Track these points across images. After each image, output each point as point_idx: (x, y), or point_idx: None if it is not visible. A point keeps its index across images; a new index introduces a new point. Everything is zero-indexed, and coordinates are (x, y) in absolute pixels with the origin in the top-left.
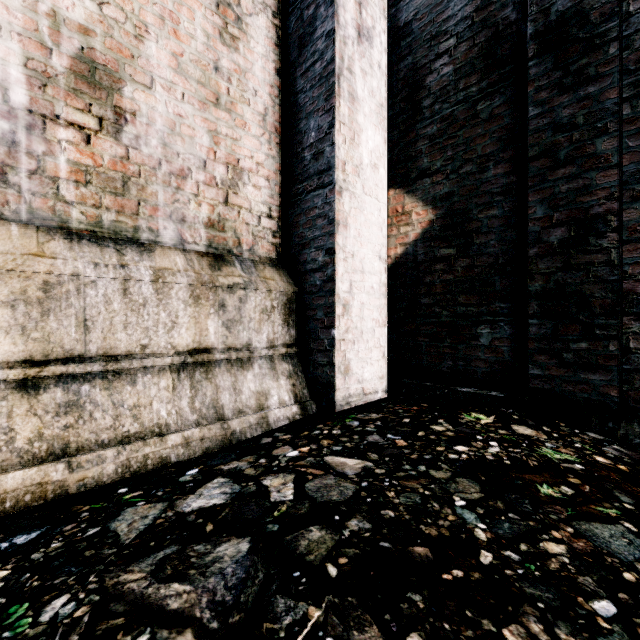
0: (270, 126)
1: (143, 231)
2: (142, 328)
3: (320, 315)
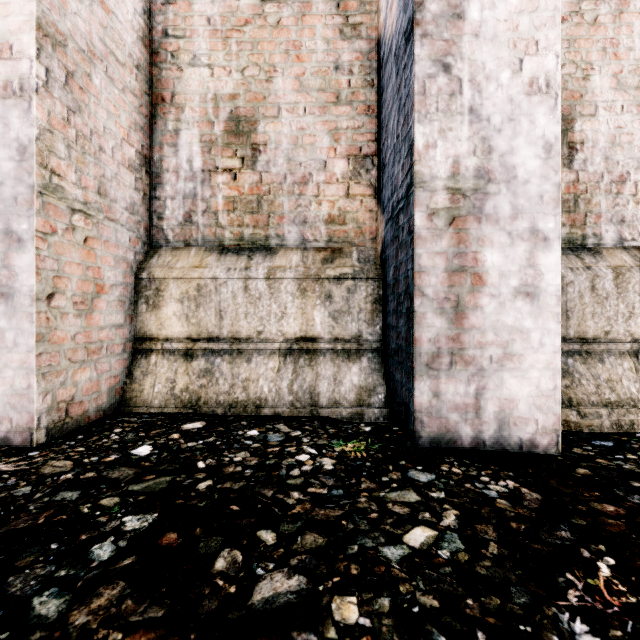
0: None
1: (588, 237)
2: (604, 317)
3: None
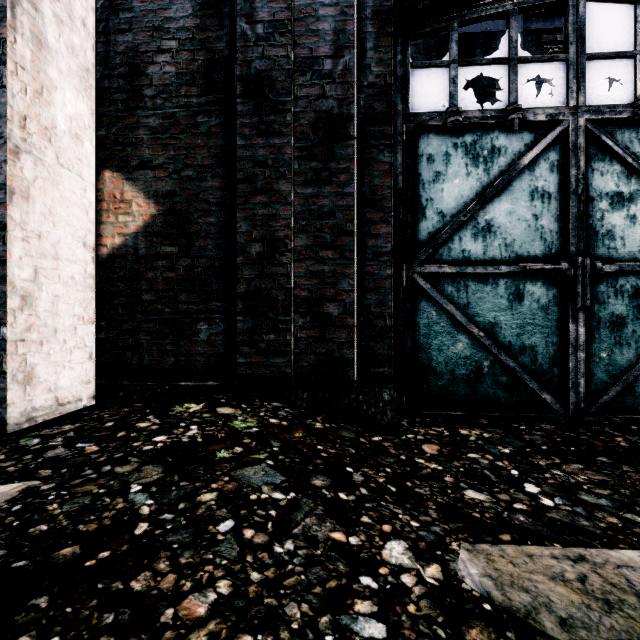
0: None
1: None
2: None
3: None
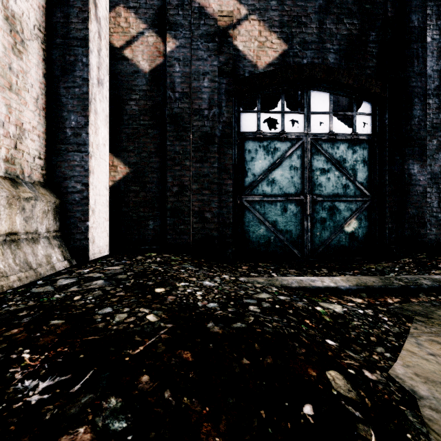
0: (40, 106)
1: None
2: None
3: (79, 215)
